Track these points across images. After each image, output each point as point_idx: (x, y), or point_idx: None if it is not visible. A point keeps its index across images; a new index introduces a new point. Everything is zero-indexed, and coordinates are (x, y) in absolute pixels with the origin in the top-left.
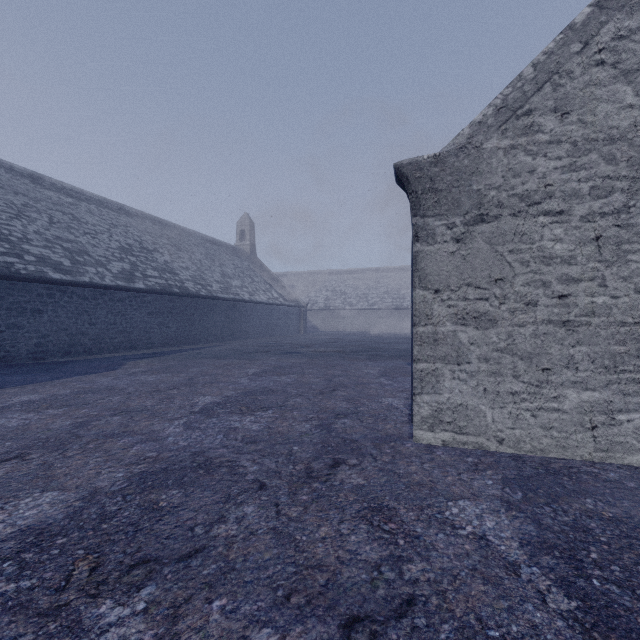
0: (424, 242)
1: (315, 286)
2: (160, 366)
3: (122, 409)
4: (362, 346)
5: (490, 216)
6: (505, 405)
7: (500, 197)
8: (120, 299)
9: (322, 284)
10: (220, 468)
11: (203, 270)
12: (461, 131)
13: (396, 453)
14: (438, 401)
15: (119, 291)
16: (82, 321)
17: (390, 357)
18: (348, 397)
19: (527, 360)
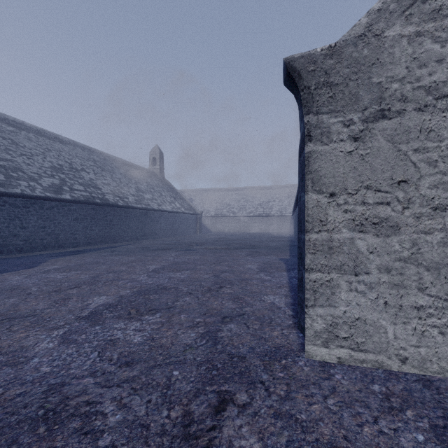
0: (318, 141)
1: (208, 199)
2: (75, 263)
3: (8, 315)
4: (243, 244)
5: (392, 111)
6: (409, 320)
7: (404, 90)
8: (49, 207)
9: (213, 198)
10: (71, 420)
11: (121, 186)
12: (357, 21)
13: (290, 379)
14: (333, 314)
15: (48, 201)
16: (14, 225)
17: (265, 253)
18: (233, 295)
19: (434, 271)
